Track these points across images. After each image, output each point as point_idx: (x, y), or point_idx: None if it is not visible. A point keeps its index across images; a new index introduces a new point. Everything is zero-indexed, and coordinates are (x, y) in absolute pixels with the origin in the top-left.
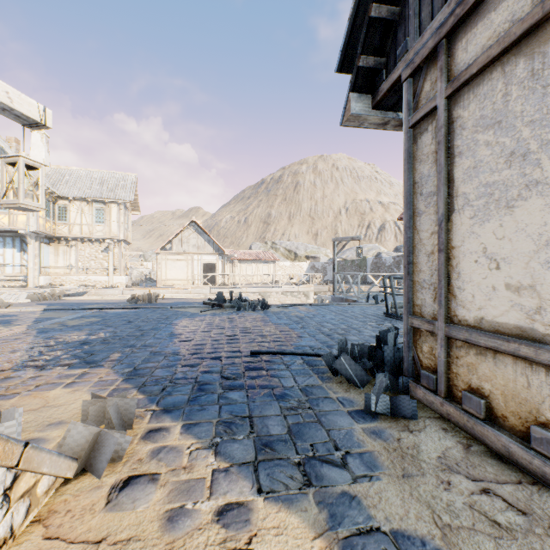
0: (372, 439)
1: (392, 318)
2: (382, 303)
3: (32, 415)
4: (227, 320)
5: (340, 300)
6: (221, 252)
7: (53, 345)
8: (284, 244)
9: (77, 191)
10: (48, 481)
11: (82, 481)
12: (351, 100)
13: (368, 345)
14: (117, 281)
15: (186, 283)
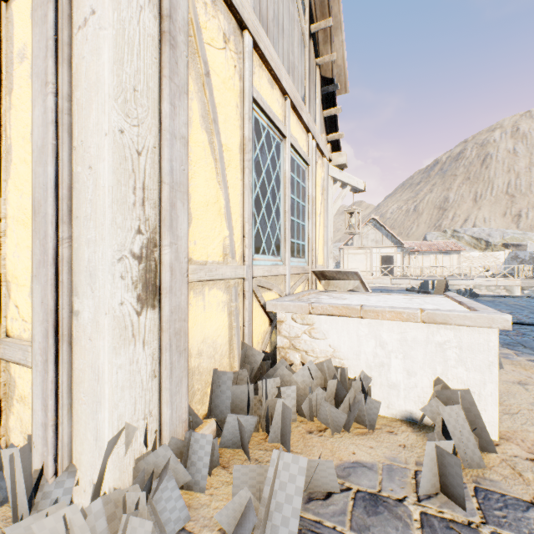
0: None
1: None
2: None
3: None
4: None
5: None
6: (398, 245)
7: None
8: (470, 231)
9: None
10: None
11: None
12: None
13: None
14: None
15: (364, 274)
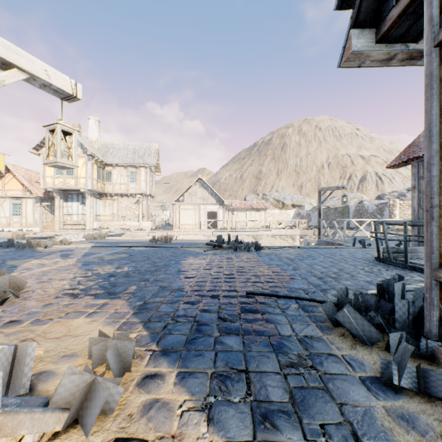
0: (403, 429)
1: (384, 263)
2: (370, 247)
3: (53, 344)
4: (225, 259)
5: (326, 243)
6: (221, 202)
7: (90, 275)
8: (273, 195)
9: (118, 159)
10: (33, 438)
11: (69, 437)
12: (352, 36)
13: (374, 297)
14: (144, 225)
15: (194, 227)
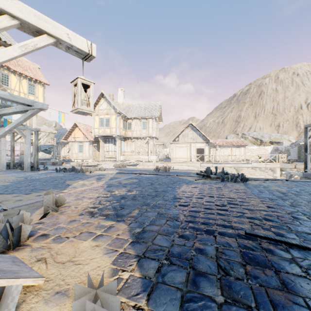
0: None
1: None
2: None
3: (56, 270)
4: (214, 188)
5: None
6: (207, 141)
7: (108, 196)
8: (251, 134)
9: (135, 114)
10: None
11: None
12: None
13: None
14: (151, 158)
15: (186, 160)
